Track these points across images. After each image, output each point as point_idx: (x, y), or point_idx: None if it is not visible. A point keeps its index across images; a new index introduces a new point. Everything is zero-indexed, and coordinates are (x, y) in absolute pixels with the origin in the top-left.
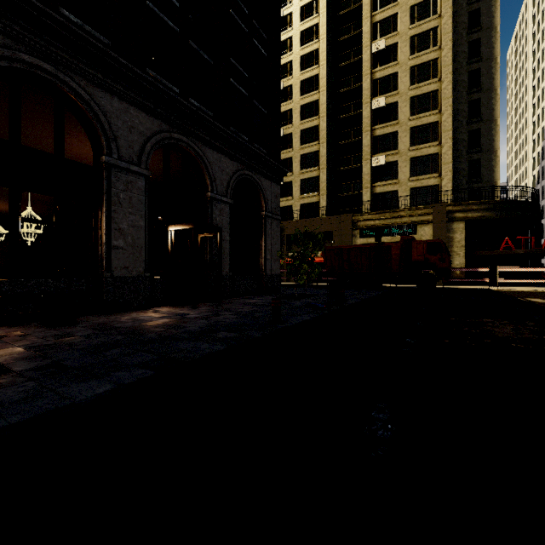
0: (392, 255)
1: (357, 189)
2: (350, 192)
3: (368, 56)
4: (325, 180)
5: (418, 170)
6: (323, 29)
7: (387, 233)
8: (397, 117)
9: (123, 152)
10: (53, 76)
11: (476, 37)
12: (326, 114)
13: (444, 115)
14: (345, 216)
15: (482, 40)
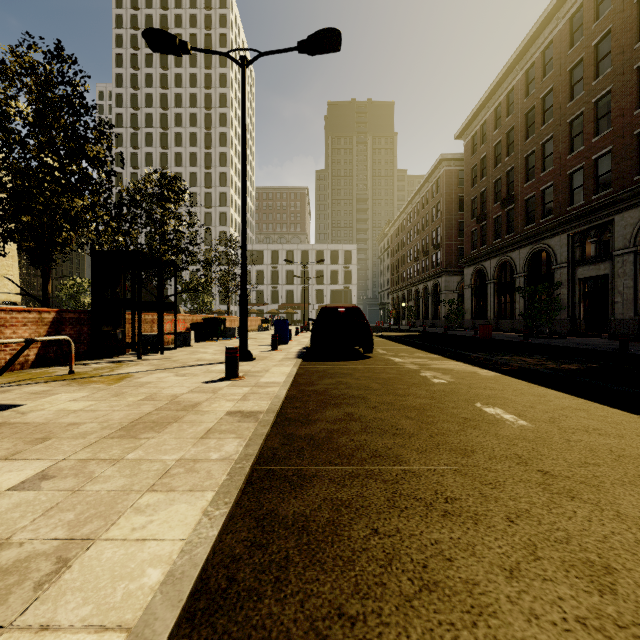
0: None
1: None
2: None
3: None
4: None
5: None
6: None
7: None
8: None
9: None
10: None
11: None
12: None
13: None
14: None
15: None
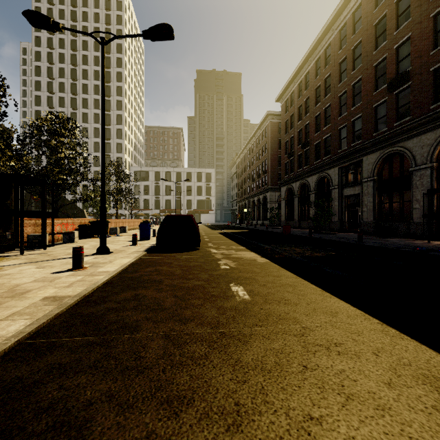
0: None
1: None
2: None
3: None
4: None
5: None
6: None
7: None
8: None
9: (418, 161)
10: (393, 150)
11: None
12: None
13: None
14: None
15: None
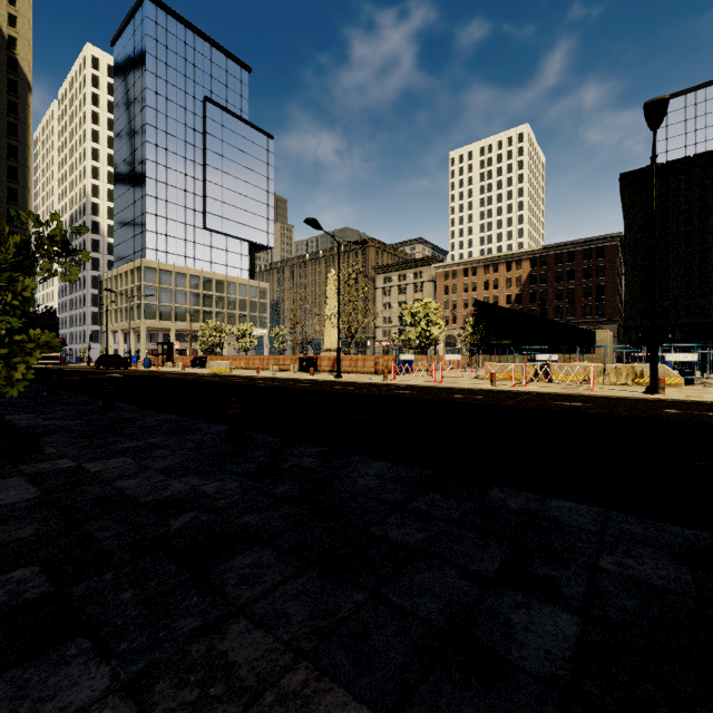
0: None
1: None
2: None
3: None
4: None
5: None
6: None
7: None
8: None
9: None
10: None
11: (15, 187)
12: None
13: None
14: None
15: (20, 192)
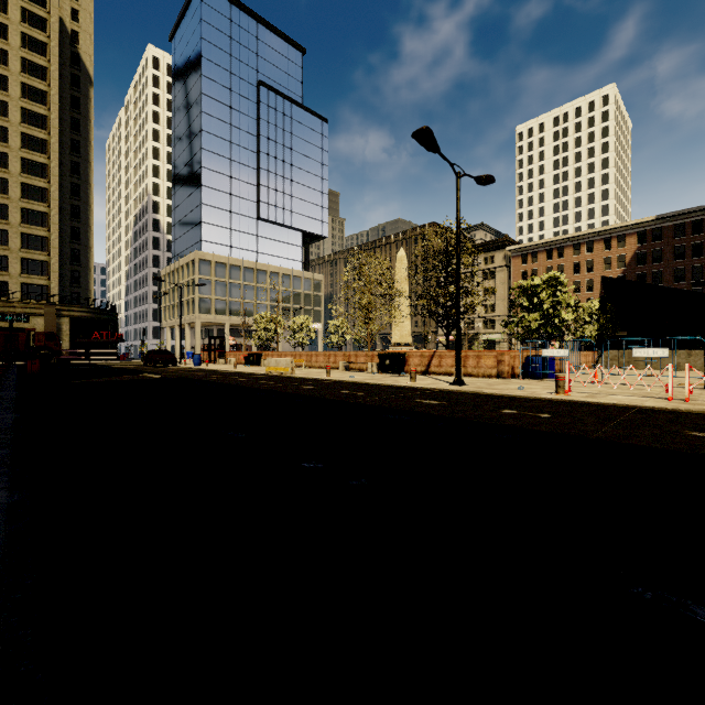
0: (20, 340)
1: None
2: None
3: None
4: None
5: (30, 270)
6: None
7: (0, 319)
8: (8, 217)
9: None
10: None
11: (77, 182)
12: None
13: (53, 235)
14: None
15: (82, 187)
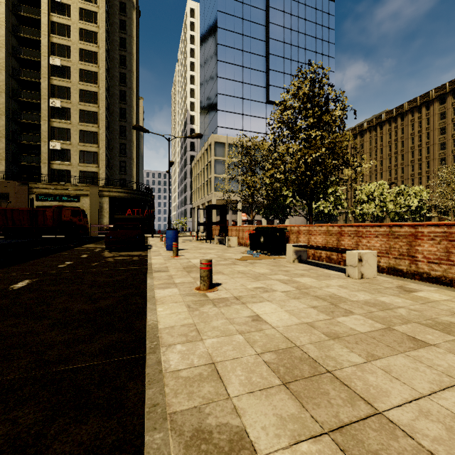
0: (47, 216)
1: (38, 162)
2: (31, 162)
3: (46, 64)
4: (4, 147)
5: (85, 160)
6: (1, 16)
7: (59, 200)
8: (70, 118)
9: None
10: None
11: (124, 90)
12: (5, 91)
13: (101, 130)
14: (21, 183)
15: (127, 93)
